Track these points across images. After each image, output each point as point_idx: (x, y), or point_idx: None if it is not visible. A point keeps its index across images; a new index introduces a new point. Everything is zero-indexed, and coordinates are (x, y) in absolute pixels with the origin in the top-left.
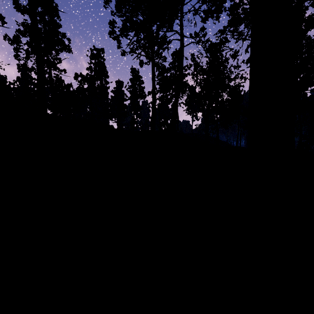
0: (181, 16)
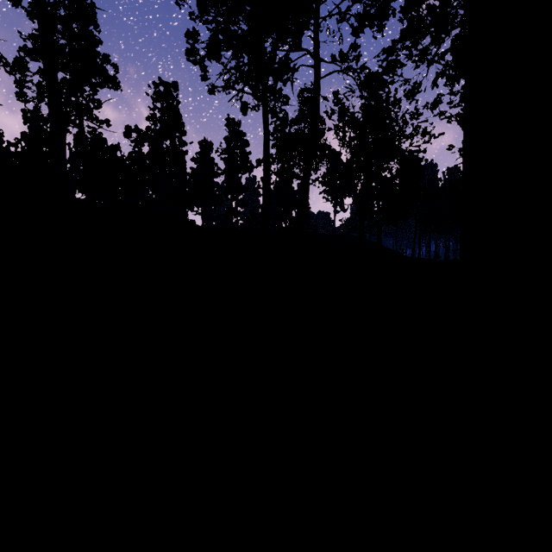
0: (315, 23)
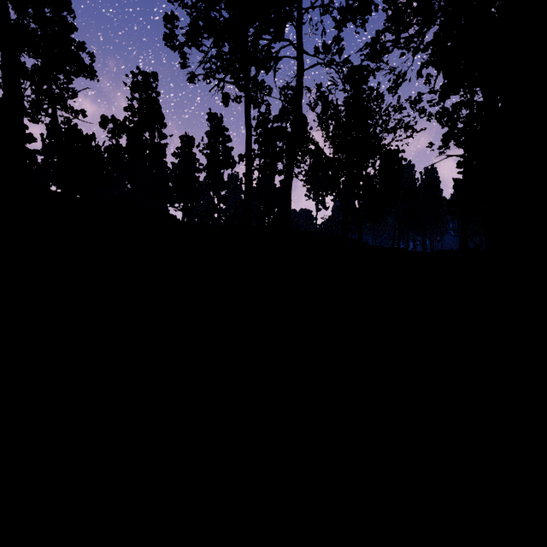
0: (298, 14)
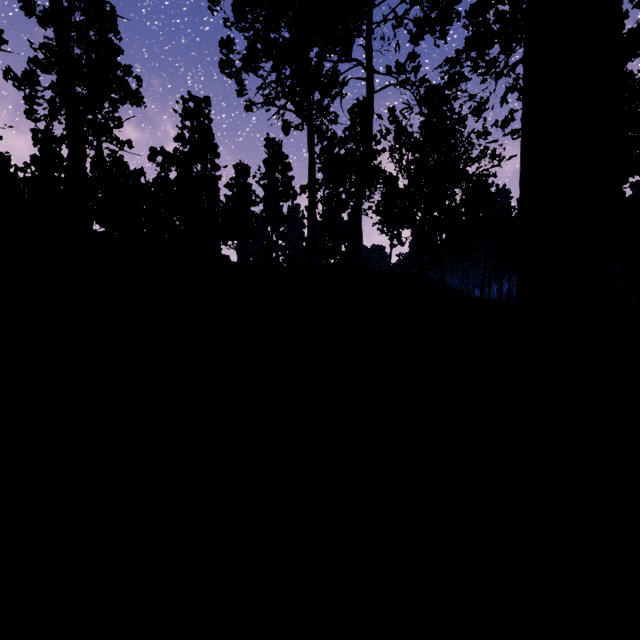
0: (368, 30)
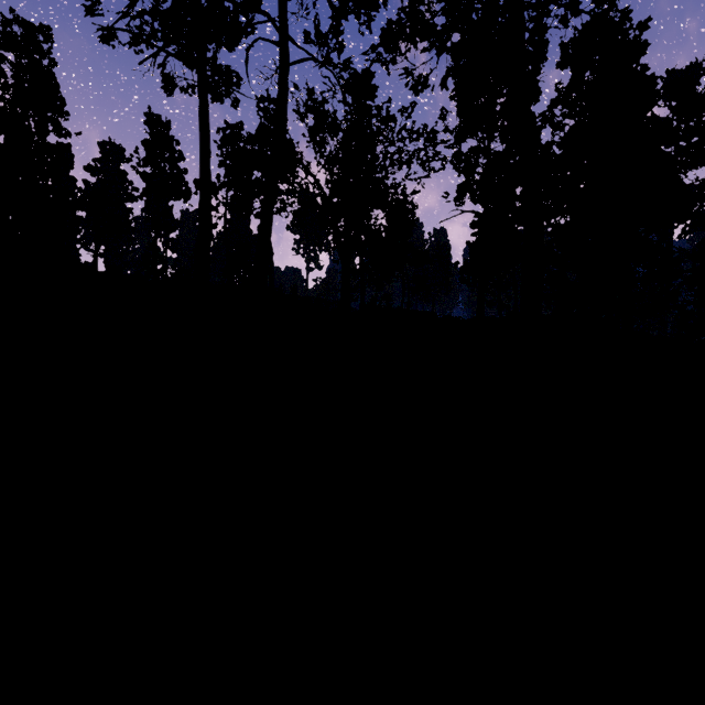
0: None
